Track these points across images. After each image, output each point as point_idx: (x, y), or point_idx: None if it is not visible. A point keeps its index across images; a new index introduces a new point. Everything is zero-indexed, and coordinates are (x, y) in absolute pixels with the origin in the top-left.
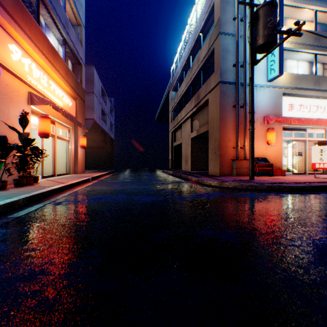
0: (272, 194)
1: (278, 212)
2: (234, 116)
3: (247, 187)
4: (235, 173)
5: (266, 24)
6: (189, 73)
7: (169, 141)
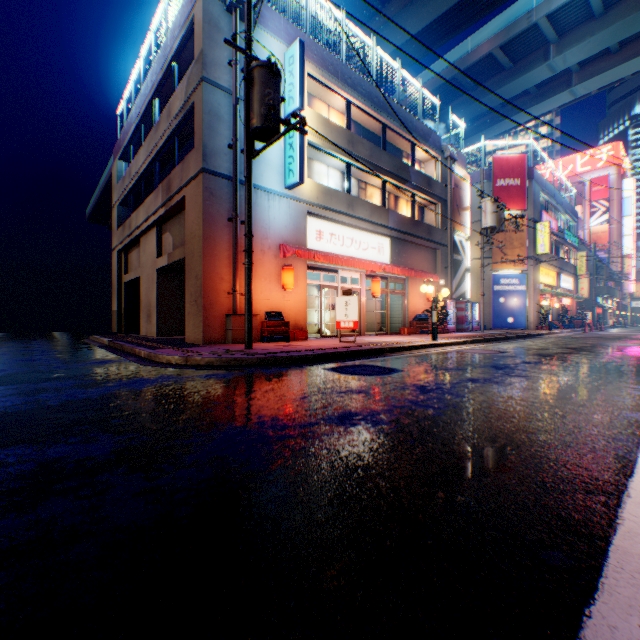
0: (259, 371)
1: (232, 398)
2: (232, 238)
3: (229, 362)
4: (232, 339)
5: (264, 98)
6: (154, 134)
7: (115, 270)
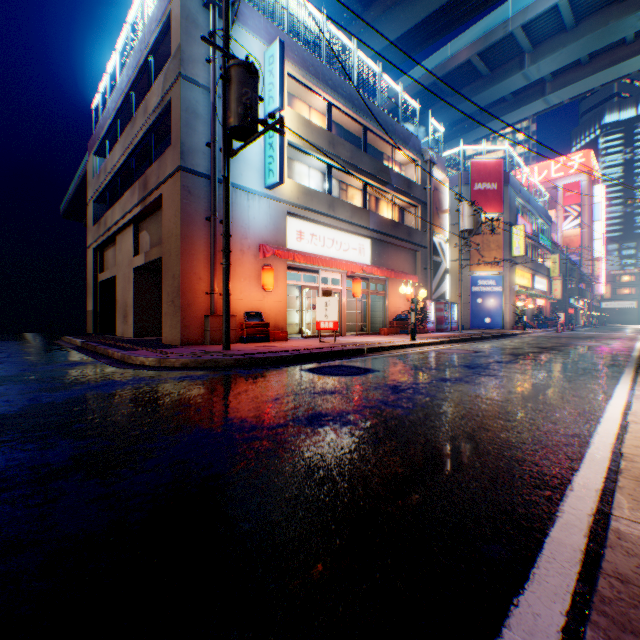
0: (235, 373)
1: (203, 400)
2: (211, 237)
3: (205, 363)
4: (211, 339)
5: (242, 97)
6: (131, 130)
7: (90, 269)
